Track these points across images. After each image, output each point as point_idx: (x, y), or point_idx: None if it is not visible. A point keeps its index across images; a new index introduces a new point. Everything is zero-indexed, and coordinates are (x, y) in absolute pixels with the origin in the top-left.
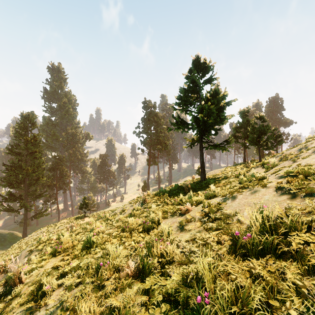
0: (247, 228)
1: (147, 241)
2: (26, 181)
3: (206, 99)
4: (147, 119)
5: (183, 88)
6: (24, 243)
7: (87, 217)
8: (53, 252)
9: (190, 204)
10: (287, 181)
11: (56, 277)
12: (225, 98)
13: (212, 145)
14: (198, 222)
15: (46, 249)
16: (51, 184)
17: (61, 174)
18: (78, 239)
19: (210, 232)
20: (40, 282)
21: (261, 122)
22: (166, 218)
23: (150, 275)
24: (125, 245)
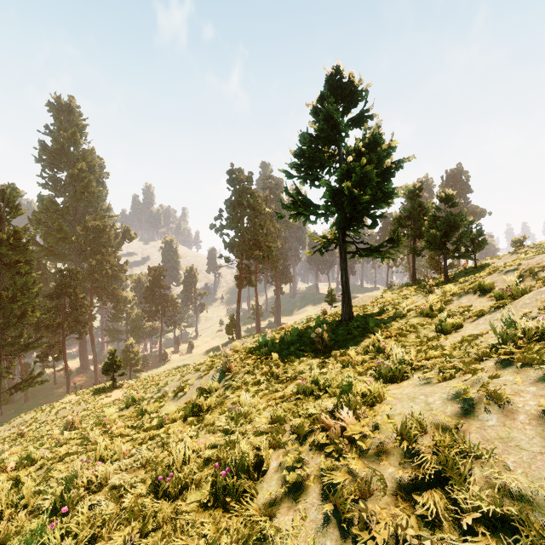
0: None
1: None
2: None
3: (355, 153)
4: (236, 202)
5: (307, 133)
6: None
7: (117, 390)
8: None
9: (351, 407)
10: None
11: None
12: (390, 154)
13: (365, 249)
14: (401, 506)
15: None
16: (52, 323)
17: (72, 304)
18: (32, 505)
19: None
20: None
21: (449, 207)
22: (280, 448)
23: None
24: None
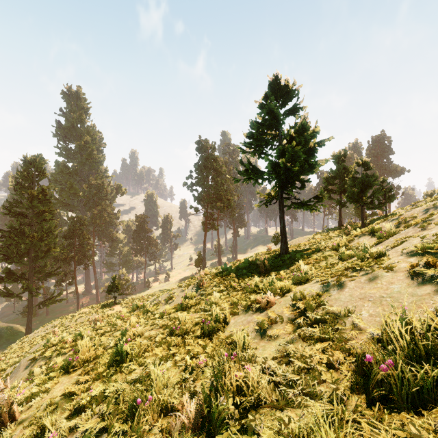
0: (375, 342)
1: (215, 365)
2: (31, 254)
3: (289, 137)
4: (203, 165)
5: (255, 121)
6: (27, 343)
7: (118, 305)
8: (65, 367)
9: (273, 293)
10: (426, 262)
11: (67, 413)
12: (315, 136)
13: (297, 204)
14: (288, 325)
15: (56, 356)
16: (67, 257)
17: (81, 243)
18: (104, 346)
19: (310, 342)
20: (40, 424)
21: (364, 170)
22: (235, 315)
23: (223, 430)
24: (175, 359)
